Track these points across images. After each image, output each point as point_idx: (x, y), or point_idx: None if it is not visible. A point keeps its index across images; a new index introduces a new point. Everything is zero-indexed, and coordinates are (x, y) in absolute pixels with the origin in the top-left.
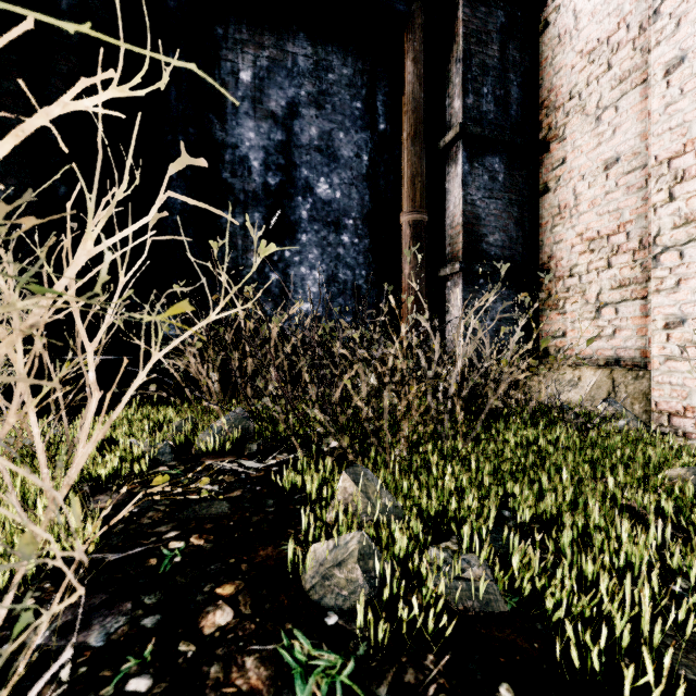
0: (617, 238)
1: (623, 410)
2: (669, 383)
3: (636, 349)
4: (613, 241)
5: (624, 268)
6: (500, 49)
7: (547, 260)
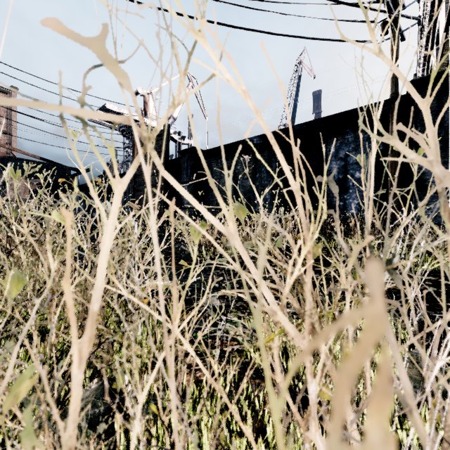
0: None
1: None
2: None
3: None
4: None
5: None
6: (437, 102)
7: None
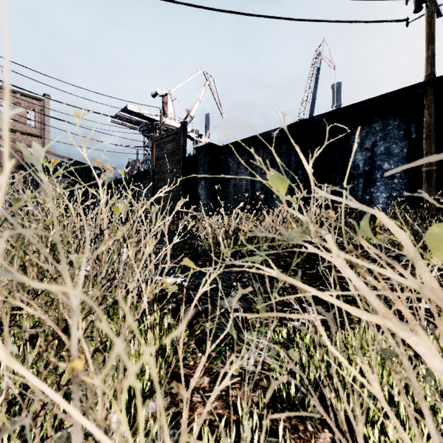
0: None
1: None
2: None
3: None
4: None
5: None
6: None
7: None
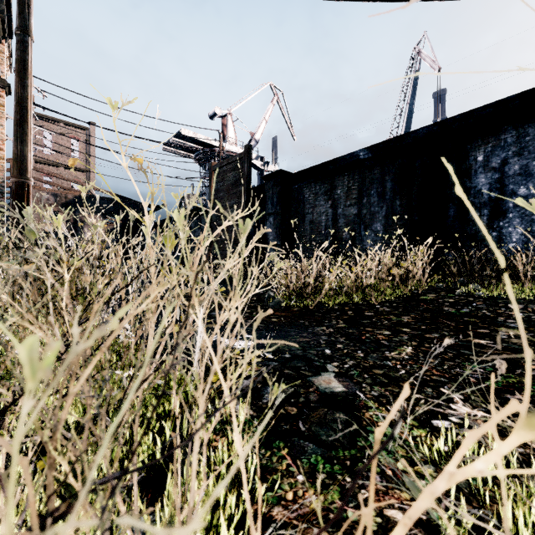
0: None
1: None
2: None
3: None
4: None
5: None
6: None
7: None
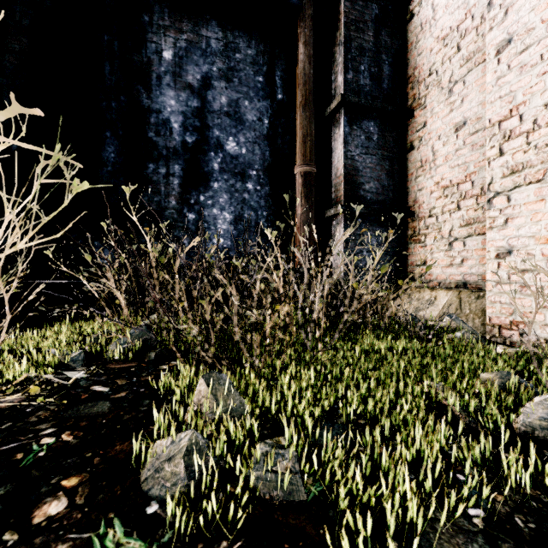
0: (464, 186)
1: (460, 324)
2: (499, 302)
3: (479, 275)
4: (462, 189)
5: (470, 209)
6: (375, 35)
7: (412, 204)
